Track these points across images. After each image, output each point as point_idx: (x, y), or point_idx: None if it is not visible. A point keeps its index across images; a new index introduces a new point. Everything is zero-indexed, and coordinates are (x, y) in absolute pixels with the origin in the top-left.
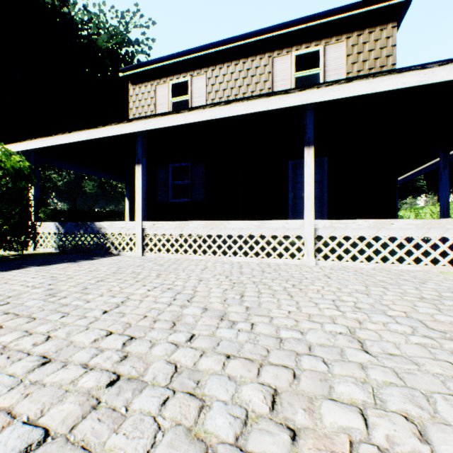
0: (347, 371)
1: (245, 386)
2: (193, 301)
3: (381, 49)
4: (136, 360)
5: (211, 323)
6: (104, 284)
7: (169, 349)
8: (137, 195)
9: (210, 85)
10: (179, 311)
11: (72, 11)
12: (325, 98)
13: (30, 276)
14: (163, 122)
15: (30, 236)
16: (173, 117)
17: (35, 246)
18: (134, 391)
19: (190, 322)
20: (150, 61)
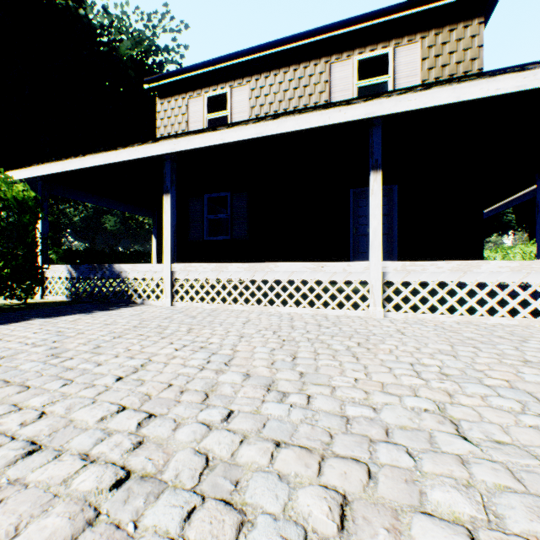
0: (442, 467)
1: (302, 490)
2: (232, 364)
3: (464, 51)
4: (153, 449)
5: (254, 395)
6: (121, 342)
7: (199, 432)
8: (165, 232)
9: (254, 97)
10: (214, 378)
11: (89, 13)
12: (398, 110)
13: (32, 331)
14: (196, 141)
15: (35, 282)
16: (209, 136)
17: (42, 294)
18: (147, 497)
19: (227, 393)
20: (181, 70)
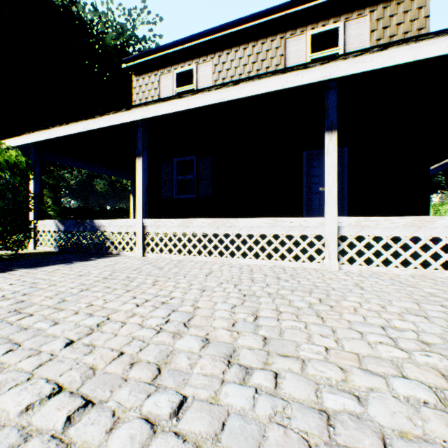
0: None
1: None
2: (191, 325)
3: (411, 22)
4: None
5: (213, 372)
6: (87, 295)
7: (139, 437)
8: (137, 191)
9: (217, 72)
10: (169, 345)
11: (80, 10)
12: (354, 71)
13: (9, 282)
14: (163, 108)
15: (24, 235)
16: (175, 103)
17: (35, 245)
18: None
19: (181, 368)
20: (153, 50)
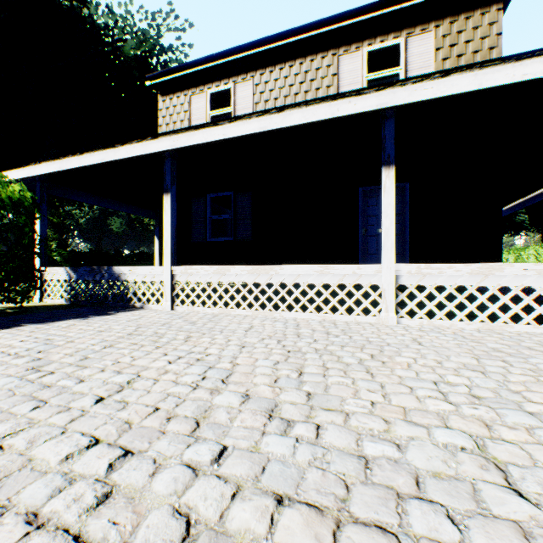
0: None
1: None
2: (230, 381)
3: (482, 40)
4: (121, 506)
5: (253, 425)
6: (111, 352)
7: (182, 479)
8: (165, 233)
9: (258, 93)
10: (207, 400)
11: (93, 13)
12: (413, 99)
13: (19, 338)
14: (196, 137)
15: (31, 285)
16: (210, 131)
17: (41, 297)
18: None
19: (221, 421)
20: (183, 66)
